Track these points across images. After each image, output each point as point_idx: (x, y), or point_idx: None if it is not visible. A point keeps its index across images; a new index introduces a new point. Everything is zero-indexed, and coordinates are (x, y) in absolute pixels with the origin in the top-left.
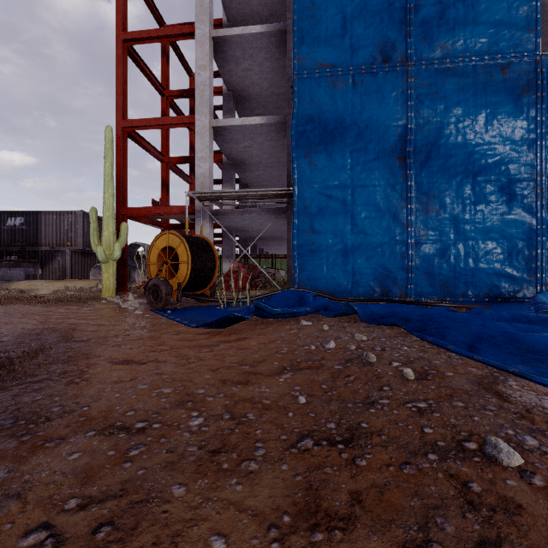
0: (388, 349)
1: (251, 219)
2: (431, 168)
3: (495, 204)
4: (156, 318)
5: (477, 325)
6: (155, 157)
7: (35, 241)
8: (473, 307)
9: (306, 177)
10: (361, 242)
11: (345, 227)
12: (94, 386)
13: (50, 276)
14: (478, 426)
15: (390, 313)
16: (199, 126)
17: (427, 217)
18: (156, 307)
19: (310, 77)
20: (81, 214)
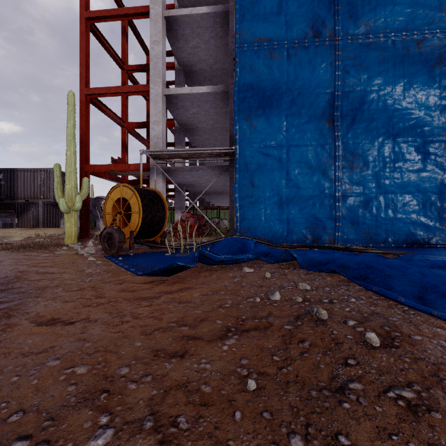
0: (336, 302)
1: (198, 175)
2: (356, 130)
3: (411, 162)
4: (106, 265)
5: (414, 273)
6: (116, 122)
7: (12, 194)
8: (399, 253)
9: (247, 138)
10: (295, 195)
11: (281, 182)
12: None
13: (25, 224)
14: None
15: (327, 260)
16: (152, 93)
17: (353, 173)
18: (110, 254)
19: (250, 49)
20: (52, 171)
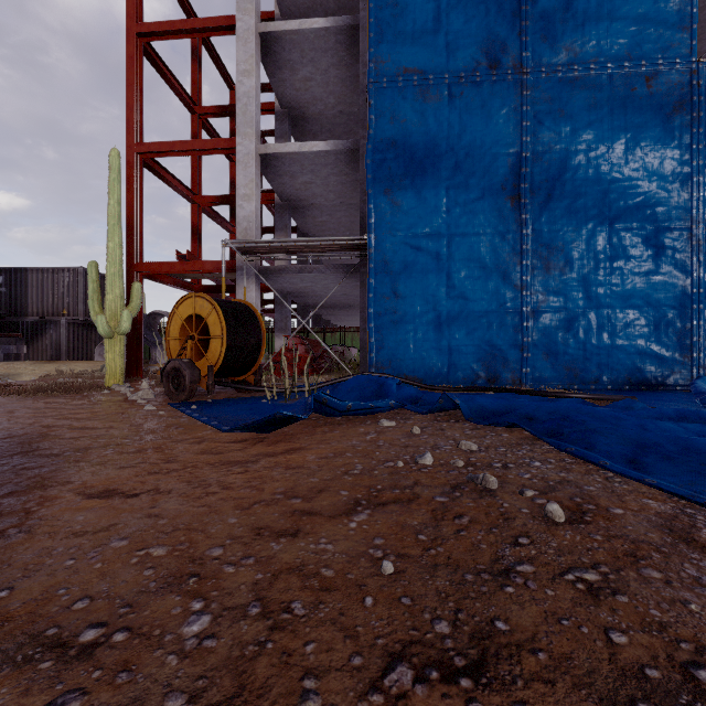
0: (512, 466)
1: (312, 279)
2: (554, 211)
3: (638, 260)
4: (173, 417)
5: (631, 427)
6: (182, 195)
7: (18, 308)
8: (615, 399)
9: (387, 222)
10: (461, 310)
11: (439, 290)
12: (37, 543)
13: (40, 355)
14: (705, 627)
15: (505, 409)
16: (241, 152)
17: (548, 277)
18: (177, 400)
19: (391, 86)
20: (82, 272)
